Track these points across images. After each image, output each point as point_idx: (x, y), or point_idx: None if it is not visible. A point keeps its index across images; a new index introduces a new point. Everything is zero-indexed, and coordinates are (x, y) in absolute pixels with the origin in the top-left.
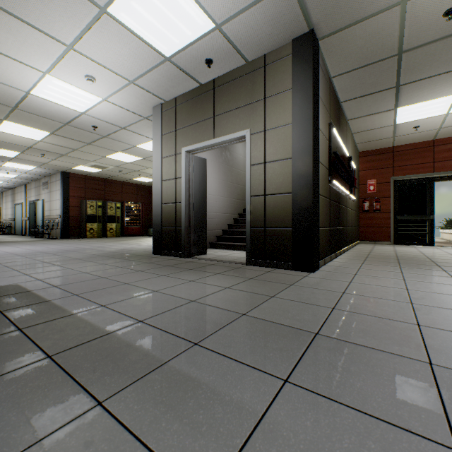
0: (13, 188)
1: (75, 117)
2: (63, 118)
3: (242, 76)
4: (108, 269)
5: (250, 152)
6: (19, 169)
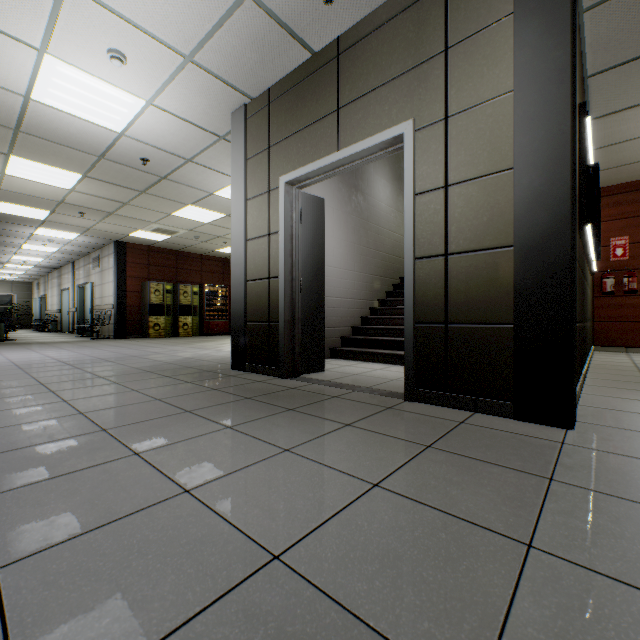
0: (60, 268)
1: (111, 143)
2: (93, 145)
3: (395, 16)
4: (131, 404)
5: (413, 168)
6: (57, 238)
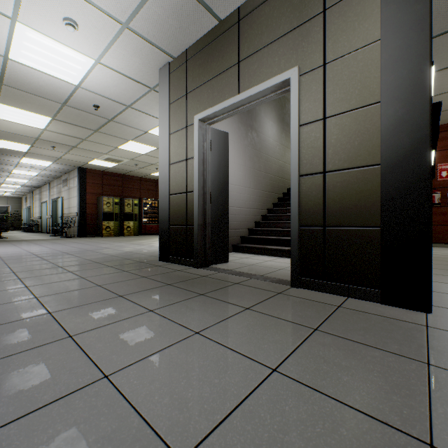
0: (40, 187)
1: (71, 93)
2: (58, 95)
3: None
4: (77, 290)
5: (298, 104)
6: (37, 165)
